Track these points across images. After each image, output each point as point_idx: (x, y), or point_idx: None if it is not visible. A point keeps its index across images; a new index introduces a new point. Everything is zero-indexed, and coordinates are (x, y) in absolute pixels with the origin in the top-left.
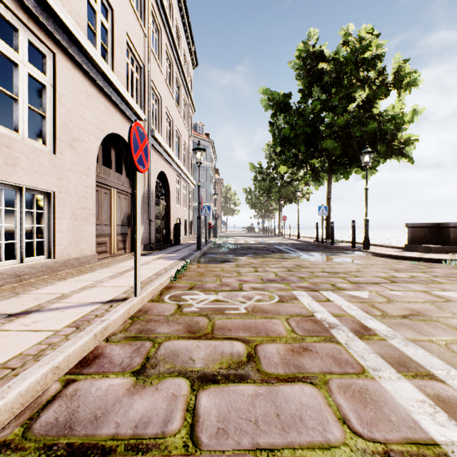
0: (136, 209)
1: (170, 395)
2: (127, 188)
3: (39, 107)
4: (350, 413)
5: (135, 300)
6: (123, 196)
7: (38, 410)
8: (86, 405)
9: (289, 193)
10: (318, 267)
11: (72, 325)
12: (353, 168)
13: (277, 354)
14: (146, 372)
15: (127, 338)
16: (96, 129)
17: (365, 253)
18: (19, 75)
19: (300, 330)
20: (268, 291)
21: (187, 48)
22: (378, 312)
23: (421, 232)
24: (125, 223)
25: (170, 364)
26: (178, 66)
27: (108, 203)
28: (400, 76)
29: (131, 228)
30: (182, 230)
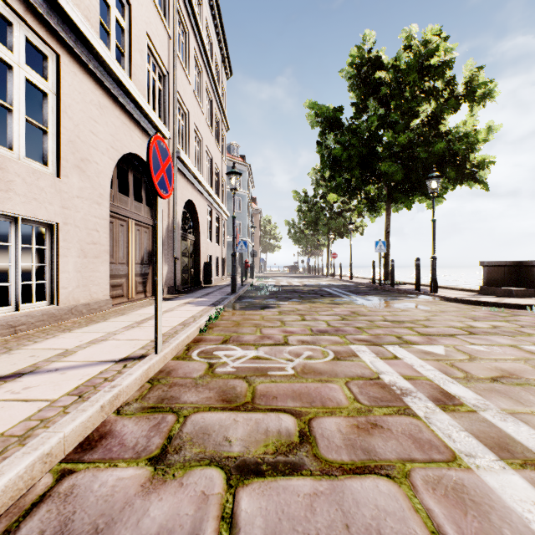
0: (156, 244)
1: (199, 495)
2: (148, 220)
3: (40, 120)
4: (447, 524)
5: (155, 358)
6: (143, 229)
7: (18, 519)
8: (84, 511)
9: (340, 226)
10: (378, 314)
11: (73, 393)
12: (416, 196)
13: (338, 432)
14: (168, 459)
15: (144, 409)
16: (110, 148)
17: (433, 298)
18: (14, 79)
19: (364, 399)
20: (319, 346)
21: (219, 55)
22: (460, 373)
23: (499, 272)
24: (145, 261)
25: (199, 447)
26: (208, 75)
27: (125, 238)
28: (472, 87)
29: (152, 267)
30: (213, 270)
